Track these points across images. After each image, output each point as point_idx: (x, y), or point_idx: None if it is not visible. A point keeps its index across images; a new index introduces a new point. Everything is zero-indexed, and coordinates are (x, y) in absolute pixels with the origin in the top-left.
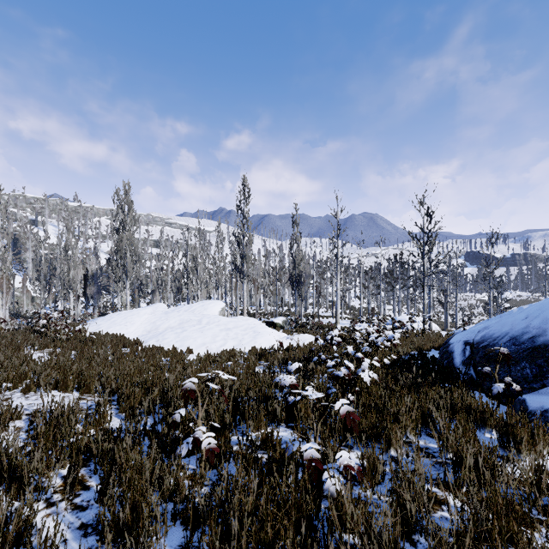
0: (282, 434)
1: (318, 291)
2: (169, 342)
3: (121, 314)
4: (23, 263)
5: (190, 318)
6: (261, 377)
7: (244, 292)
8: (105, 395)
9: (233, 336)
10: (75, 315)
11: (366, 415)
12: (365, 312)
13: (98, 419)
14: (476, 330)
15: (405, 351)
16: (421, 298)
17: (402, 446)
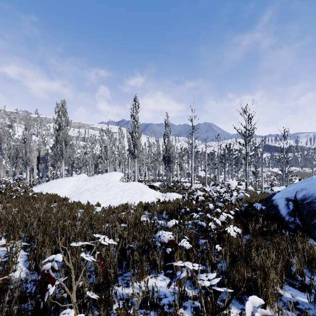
0: (161, 284)
1: (180, 166)
2: (85, 199)
3: (57, 181)
4: (2, 150)
5: (101, 183)
6: (144, 225)
7: (135, 167)
8: (26, 242)
9: (128, 194)
10: (33, 181)
11: (232, 264)
12: (207, 179)
13: (1, 270)
14: (291, 190)
15: (240, 204)
16: (245, 170)
17: (274, 301)
